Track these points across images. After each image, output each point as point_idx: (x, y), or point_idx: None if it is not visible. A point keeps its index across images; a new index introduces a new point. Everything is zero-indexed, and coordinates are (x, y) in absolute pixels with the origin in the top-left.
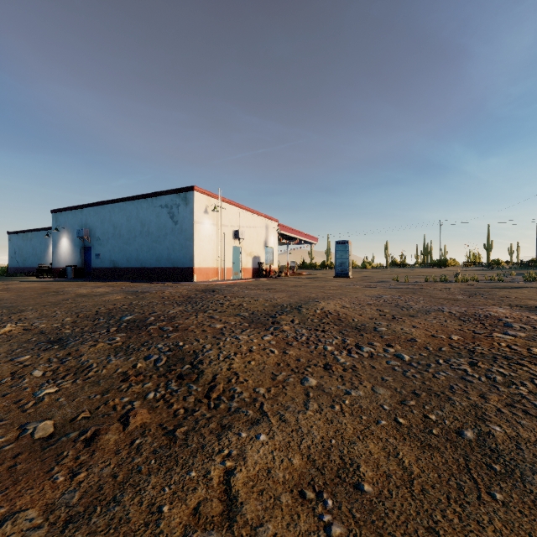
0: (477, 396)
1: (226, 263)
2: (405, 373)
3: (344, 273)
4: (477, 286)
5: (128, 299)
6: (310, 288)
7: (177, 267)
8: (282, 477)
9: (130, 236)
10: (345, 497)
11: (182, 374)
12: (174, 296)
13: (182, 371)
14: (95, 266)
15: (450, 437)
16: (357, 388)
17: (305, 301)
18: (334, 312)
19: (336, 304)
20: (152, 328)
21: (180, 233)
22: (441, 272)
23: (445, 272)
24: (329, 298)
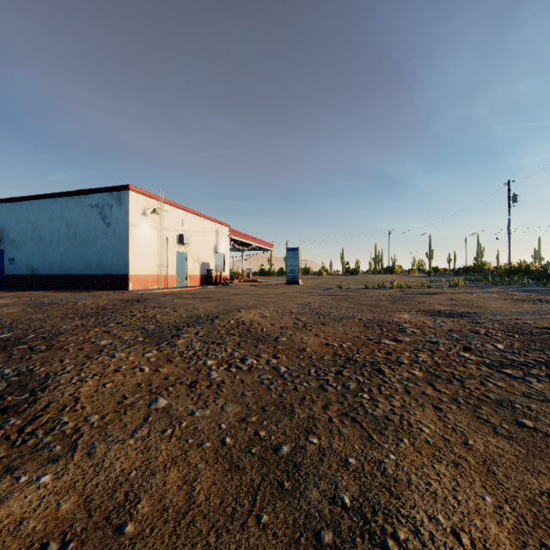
0: (321, 406)
1: (170, 269)
2: (270, 386)
3: (294, 280)
4: (407, 292)
5: (26, 312)
6: (249, 296)
7: (109, 274)
8: (31, 529)
9: (53, 238)
10: (95, 543)
11: (8, 405)
12: (87, 308)
13: (12, 401)
14: (8, 273)
15: (265, 455)
16: (207, 407)
17: (228, 311)
18: (248, 322)
19: (257, 313)
20: (18, 348)
21: (113, 237)
22: (386, 278)
23: (390, 278)
24: (255, 307)
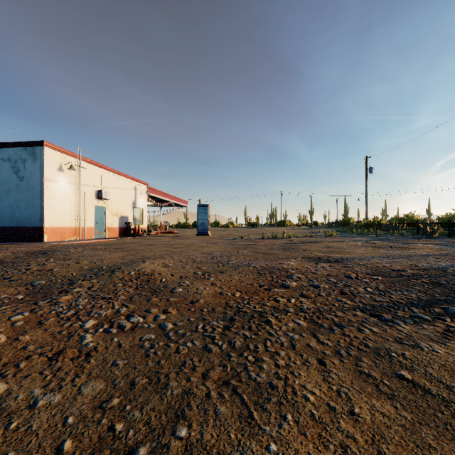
0: (200, 375)
1: (88, 222)
2: (149, 350)
3: (204, 232)
4: (294, 241)
5: None
6: (160, 246)
7: (23, 226)
8: None
9: None
10: None
11: None
12: None
13: None
14: None
15: None
16: (60, 390)
17: (134, 261)
18: (149, 273)
19: (161, 263)
20: None
21: (27, 190)
22: (279, 230)
23: (282, 230)
24: (161, 257)
